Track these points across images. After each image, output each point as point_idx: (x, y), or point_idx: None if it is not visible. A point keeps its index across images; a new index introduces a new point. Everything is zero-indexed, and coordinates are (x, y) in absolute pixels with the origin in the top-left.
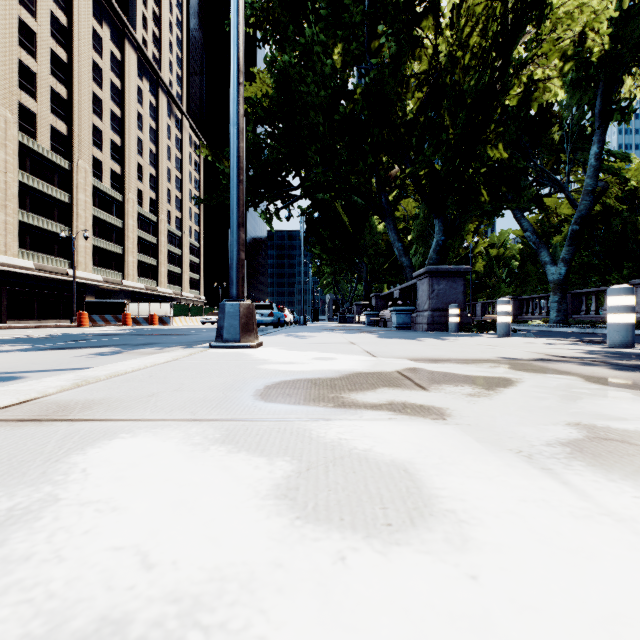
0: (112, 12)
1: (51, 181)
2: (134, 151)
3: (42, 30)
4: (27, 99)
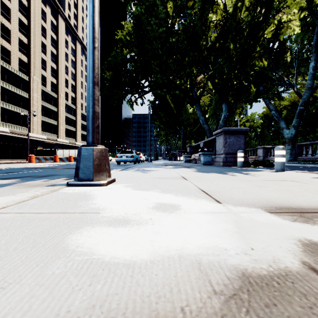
0: (52, 0)
1: (19, 86)
2: (63, 72)
3: (14, 7)
4: (5, 43)
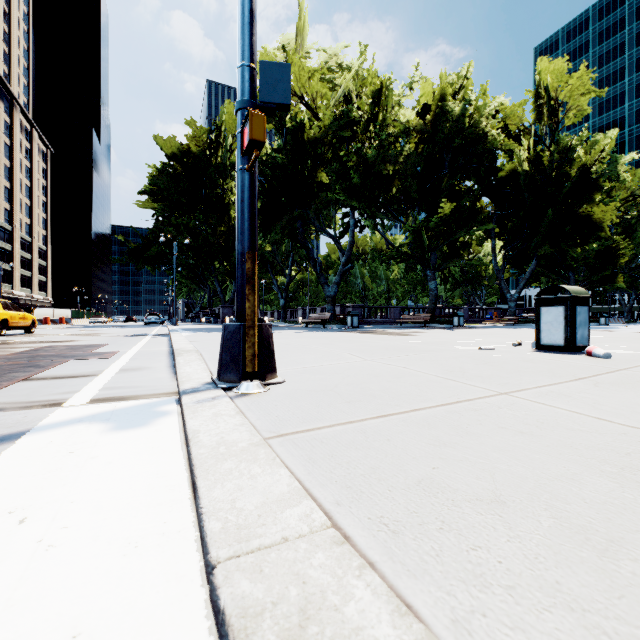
0: None
1: None
2: None
3: None
4: None
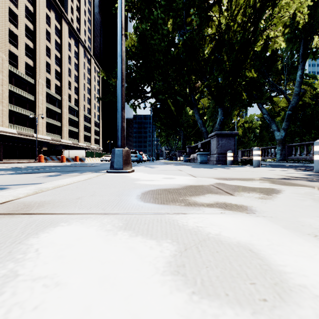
0: (56, 5)
1: (25, 89)
2: (67, 75)
3: (20, 14)
4: (13, 48)
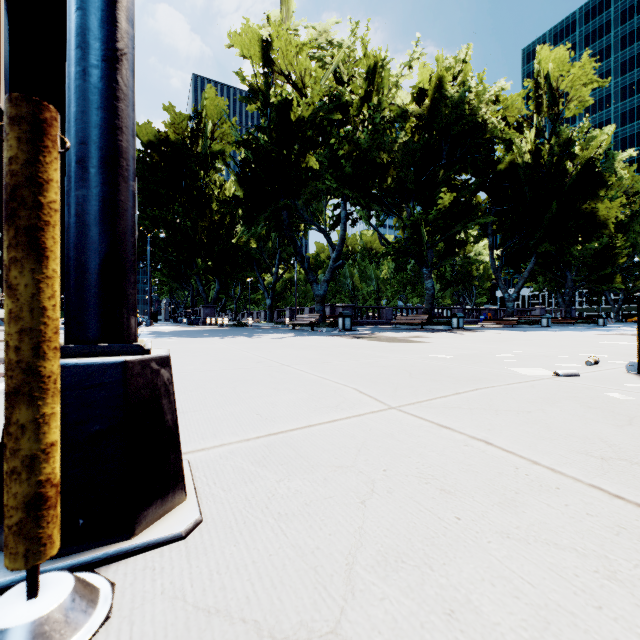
0: None
1: None
2: None
3: None
4: None
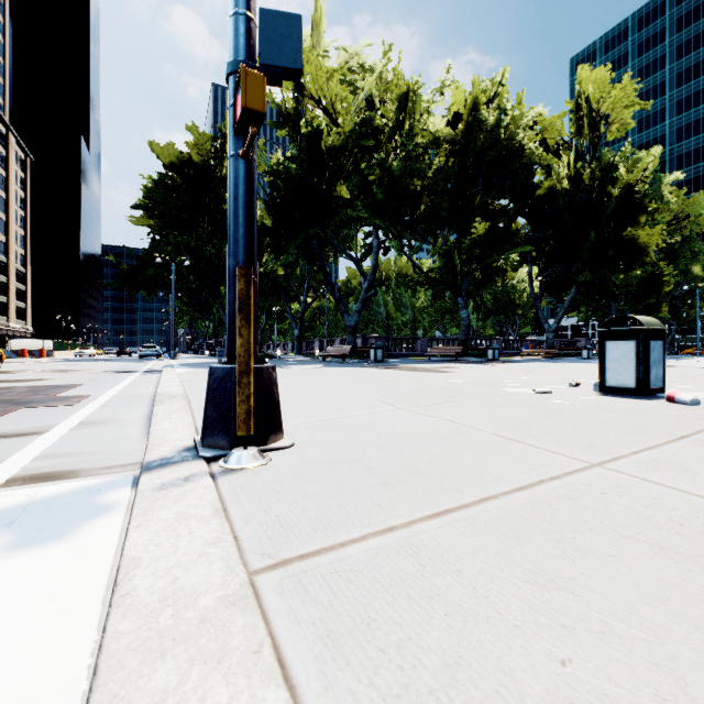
0: None
1: None
2: None
3: None
4: None
